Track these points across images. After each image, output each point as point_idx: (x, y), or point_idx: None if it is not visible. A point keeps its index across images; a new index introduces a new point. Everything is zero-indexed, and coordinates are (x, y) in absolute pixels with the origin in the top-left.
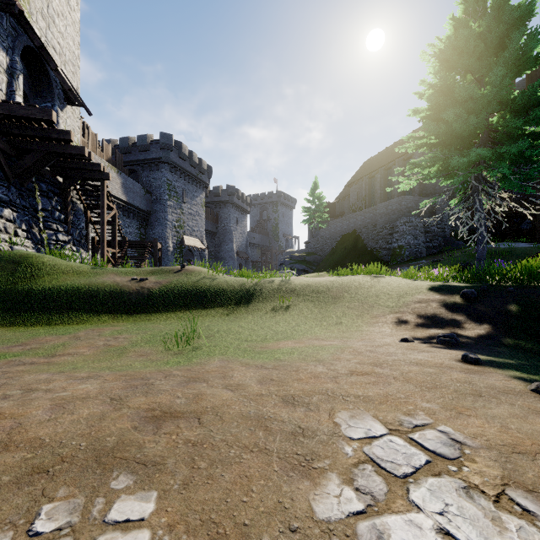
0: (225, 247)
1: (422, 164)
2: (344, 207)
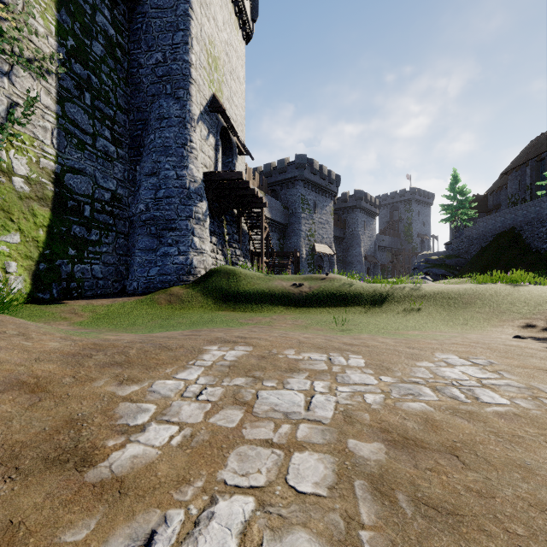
0: (353, 252)
1: None
2: (500, 198)
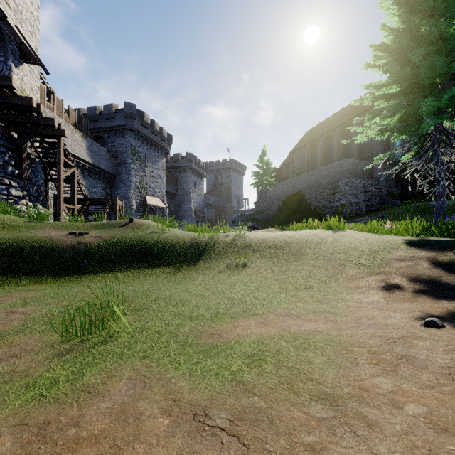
0: (184, 207)
1: (382, 114)
2: (288, 171)
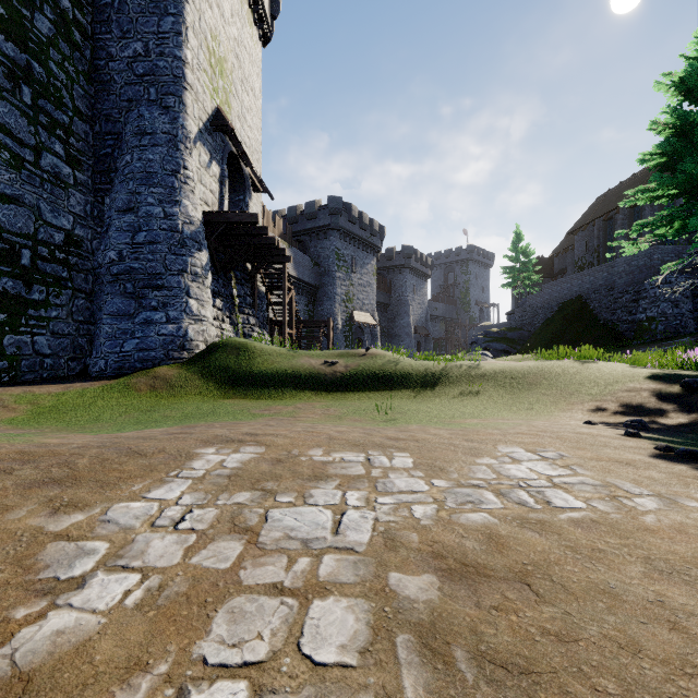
0: (400, 322)
1: (654, 224)
2: (566, 262)
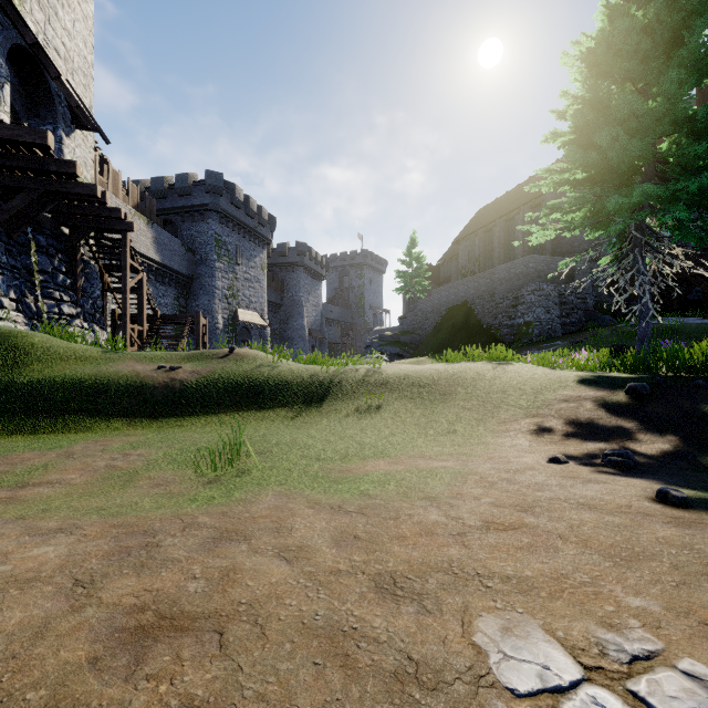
0: (293, 324)
1: (563, 208)
2: (451, 270)
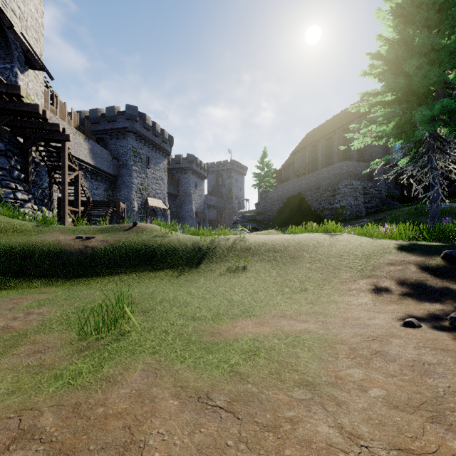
0: (185, 208)
1: (378, 121)
2: (289, 173)
